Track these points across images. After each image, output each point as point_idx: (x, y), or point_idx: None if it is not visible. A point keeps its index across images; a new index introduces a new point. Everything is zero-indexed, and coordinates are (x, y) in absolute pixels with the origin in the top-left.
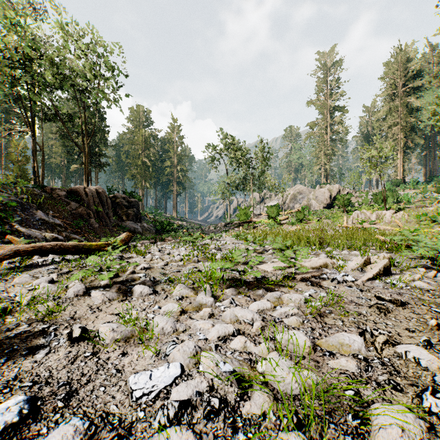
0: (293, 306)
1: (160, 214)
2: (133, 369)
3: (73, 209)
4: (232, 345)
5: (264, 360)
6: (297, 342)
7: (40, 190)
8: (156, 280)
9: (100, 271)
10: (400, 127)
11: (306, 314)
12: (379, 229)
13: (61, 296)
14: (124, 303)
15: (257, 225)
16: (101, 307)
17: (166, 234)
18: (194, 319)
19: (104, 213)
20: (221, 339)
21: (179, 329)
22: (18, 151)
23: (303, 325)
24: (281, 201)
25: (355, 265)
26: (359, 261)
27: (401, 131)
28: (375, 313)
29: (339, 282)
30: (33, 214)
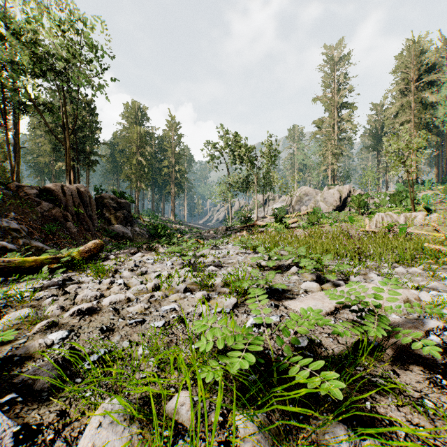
0: None
1: (156, 217)
2: None
3: (45, 210)
4: None
5: None
6: None
7: (3, 188)
8: (78, 355)
9: None
10: (413, 124)
11: None
12: (416, 234)
13: None
14: None
15: (262, 229)
16: None
17: (156, 241)
18: None
19: (86, 215)
20: None
21: None
22: None
23: None
24: (286, 204)
25: None
26: None
27: (415, 129)
28: None
29: None
30: None
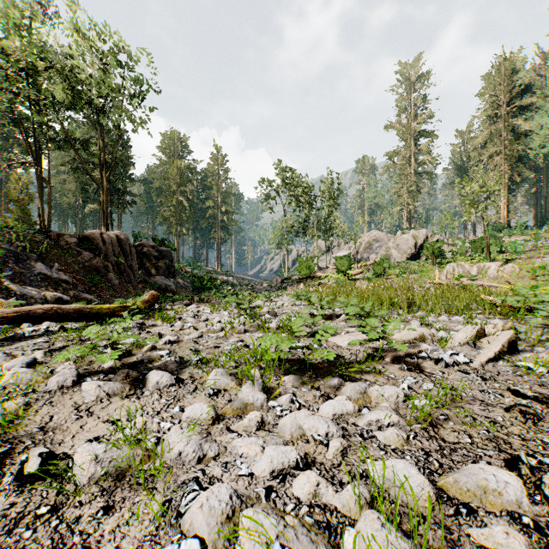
0: (389, 410)
1: (200, 267)
2: (117, 547)
3: (86, 260)
4: (294, 489)
5: (353, 526)
6: (407, 486)
7: (43, 236)
8: (184, 360)
9: (106, 347)
10: (504, 157)
11: (411, 423)
12: (483, 286)
13: (39, 388)
14: (129, 401)
15: (323, 281)
16: (93, 408)
17: (206, 293)
18: (233, 431)
19: (127, 266)
20: (277, 475)
21: (207, 454)
22: (20, 187)
23: (409, 444)
24: (352, 251)
25: (463, 338)
26: (469, 332)
27: (505, 162)
28: (517, 420)
29: (448, 364)
30: (30, 266)
